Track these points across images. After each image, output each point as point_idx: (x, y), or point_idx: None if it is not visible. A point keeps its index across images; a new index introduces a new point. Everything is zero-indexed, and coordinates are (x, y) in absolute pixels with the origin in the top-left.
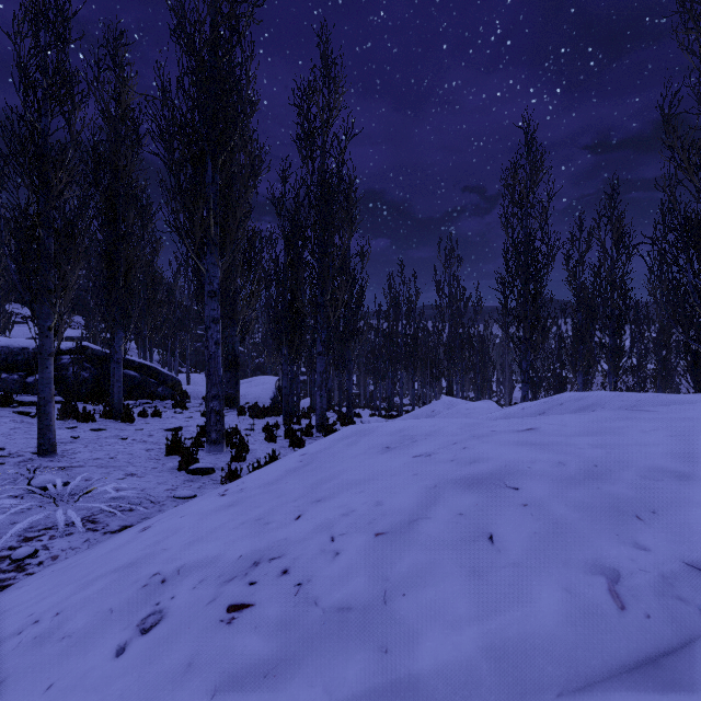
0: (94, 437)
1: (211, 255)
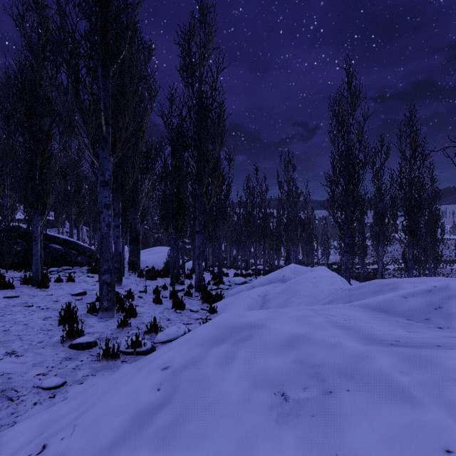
0: (2, 305)
1: (104, 151)
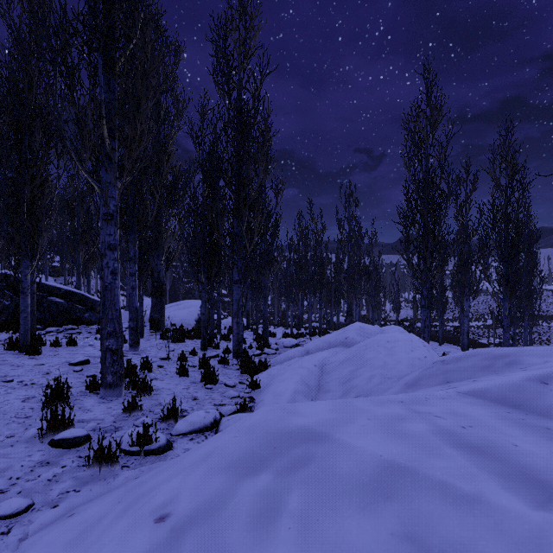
0: None
1: (107, 173)
